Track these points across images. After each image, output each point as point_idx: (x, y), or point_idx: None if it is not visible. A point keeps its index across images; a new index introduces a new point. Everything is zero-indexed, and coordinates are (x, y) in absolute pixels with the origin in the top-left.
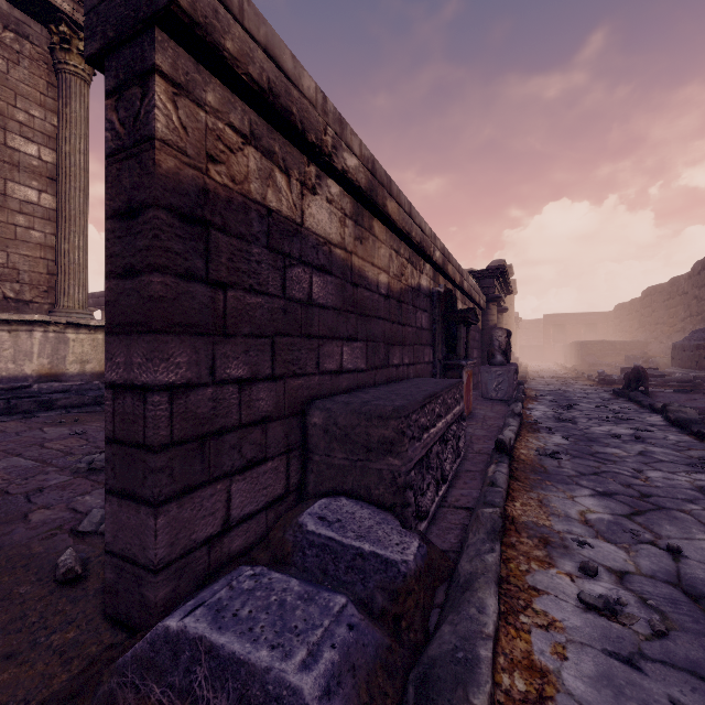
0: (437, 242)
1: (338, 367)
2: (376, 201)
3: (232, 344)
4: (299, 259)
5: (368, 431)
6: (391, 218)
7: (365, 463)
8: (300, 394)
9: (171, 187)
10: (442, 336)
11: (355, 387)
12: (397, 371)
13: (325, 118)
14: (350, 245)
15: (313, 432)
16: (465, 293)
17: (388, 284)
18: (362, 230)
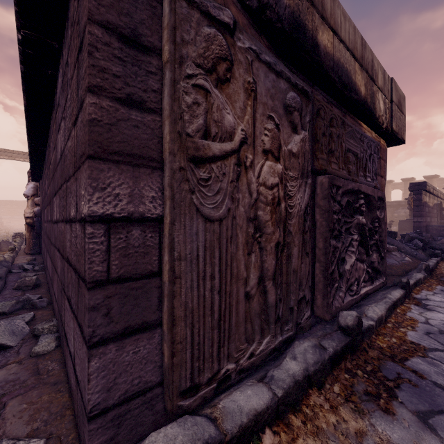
0: (439, 191)
1: (428, 221)
2: (433, 193)
3: (424, 218)
4: (426, 206)
5: (440, 228)
6: (434, 194)
7: (439, 232)
8: (426, 224)
9: (422, 204)
10: (439, 215)
11: (429, 225)
12: (432, 223)
13: (430, 187)
14: (428, 201)
15: (429, 229)
16: (443, 200)
17: (431, 205)
18: (429, 198)
